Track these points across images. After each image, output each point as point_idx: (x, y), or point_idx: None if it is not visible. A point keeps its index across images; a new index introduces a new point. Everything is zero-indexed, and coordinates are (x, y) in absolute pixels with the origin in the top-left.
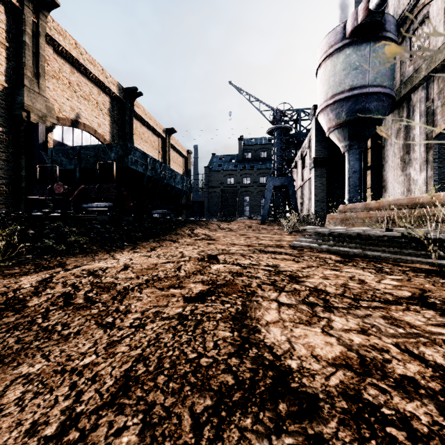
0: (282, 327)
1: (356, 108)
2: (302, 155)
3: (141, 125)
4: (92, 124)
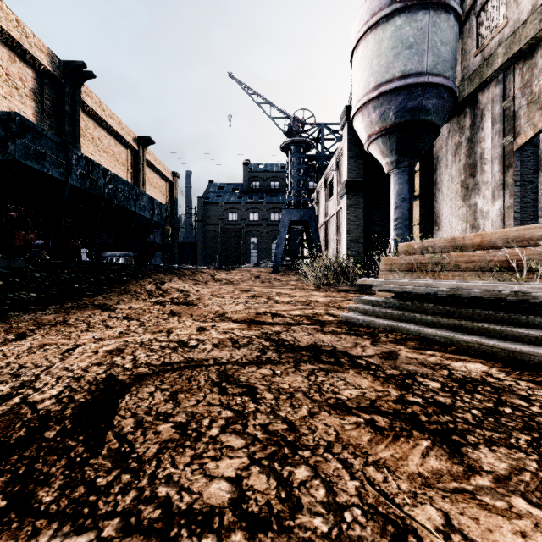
0: None
1: (409, 106)
2: (327, 181)
3: (96, 125)
4: None
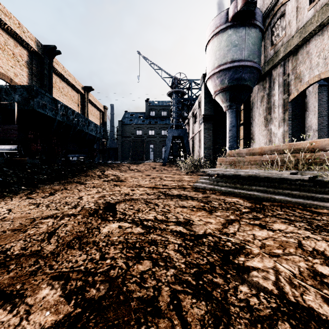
0: None
1: (235, 77)
2: (193, 114)
3: (61, 80)
4: (7, 72)
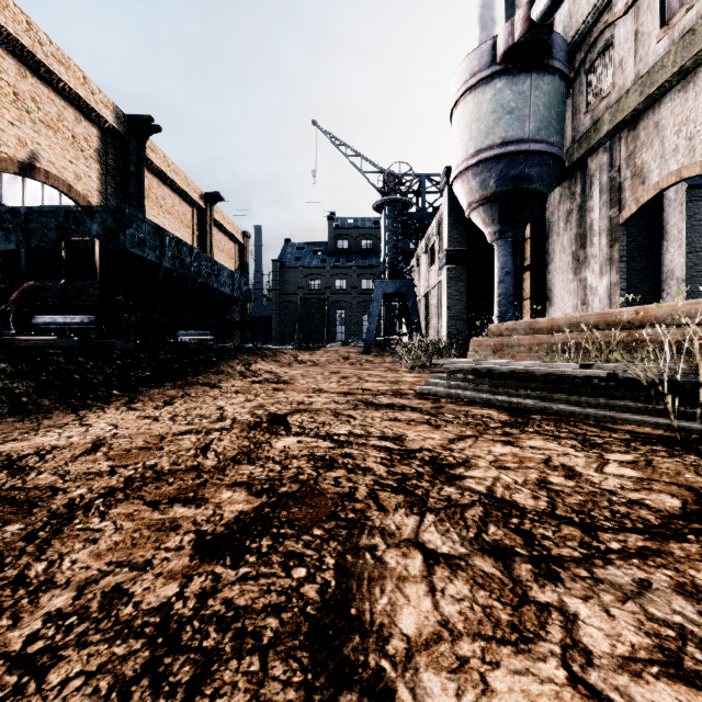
0: (455, 669)
1: (511, 174)
2: (428, 246)
3: (160, 183)
4: (63, 173)
